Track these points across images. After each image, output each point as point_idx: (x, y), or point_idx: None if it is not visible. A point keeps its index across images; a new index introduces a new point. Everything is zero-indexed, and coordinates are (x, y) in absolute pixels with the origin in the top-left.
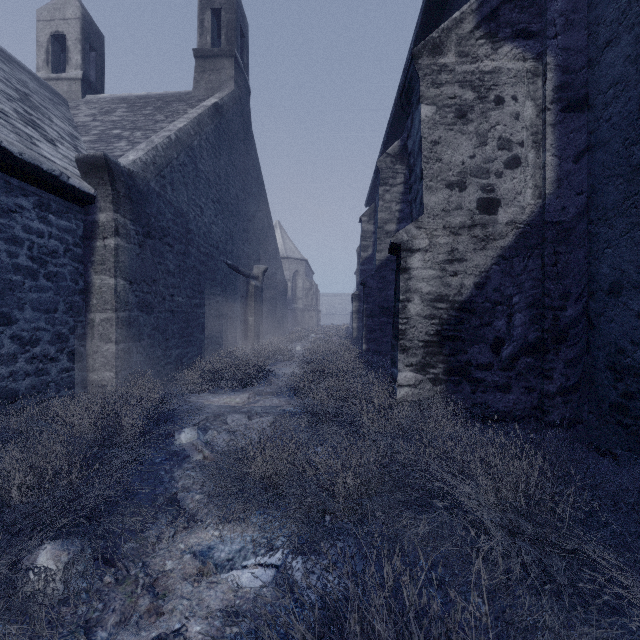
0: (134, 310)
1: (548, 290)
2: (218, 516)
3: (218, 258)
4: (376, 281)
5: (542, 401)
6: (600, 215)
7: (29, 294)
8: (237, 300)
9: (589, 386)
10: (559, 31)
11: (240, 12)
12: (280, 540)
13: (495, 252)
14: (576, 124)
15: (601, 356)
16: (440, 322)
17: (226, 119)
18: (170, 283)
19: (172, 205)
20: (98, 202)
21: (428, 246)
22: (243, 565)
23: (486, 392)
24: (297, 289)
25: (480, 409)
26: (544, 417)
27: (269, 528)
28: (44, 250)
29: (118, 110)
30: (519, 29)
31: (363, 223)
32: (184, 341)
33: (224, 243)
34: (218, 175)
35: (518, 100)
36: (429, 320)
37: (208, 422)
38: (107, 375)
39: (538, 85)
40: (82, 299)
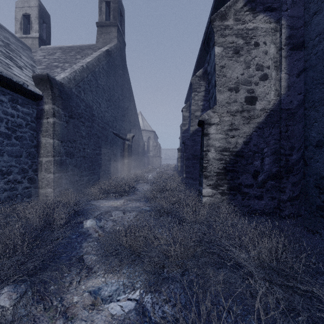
0: (63, 156)
1: (283, 145)
2: (104, 269)
3: (108, 129)
4: (190, 141)
5: (279, 204)
6: (311, 105)
7: (6, 147)
8: (118, 151)
9: (305, 196)
10: (288, 7)
11: (120, 3)
12: (139, 284)
13: (254, 125)
14: (298, 57)
15: (311, 180)
16: (225, 162)
17: (113, 58)
18: (83, 142)
19: (84, 101)
20: (44, 99)
21: (219, 122)
22: (117, 299)
23: (250, 199)
24: (150, 146)
25: (246, 208)
26: (280, 213)
27: (133, 276)
28: (14, 124)
29: (57, 53)
30: (267, 6)
31: (183, 112)
32: (90, 172)
33: (112, 122)
34: (108, 87)
35: (267, 44)
36: (219, 161)
37: (102, 215)
38: (49, 190)
39: (277, 36)
40: (35, 150)
